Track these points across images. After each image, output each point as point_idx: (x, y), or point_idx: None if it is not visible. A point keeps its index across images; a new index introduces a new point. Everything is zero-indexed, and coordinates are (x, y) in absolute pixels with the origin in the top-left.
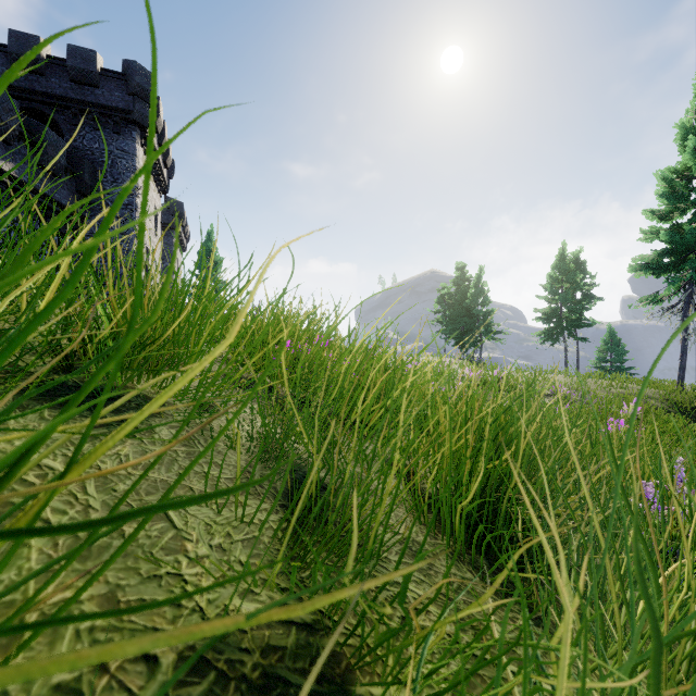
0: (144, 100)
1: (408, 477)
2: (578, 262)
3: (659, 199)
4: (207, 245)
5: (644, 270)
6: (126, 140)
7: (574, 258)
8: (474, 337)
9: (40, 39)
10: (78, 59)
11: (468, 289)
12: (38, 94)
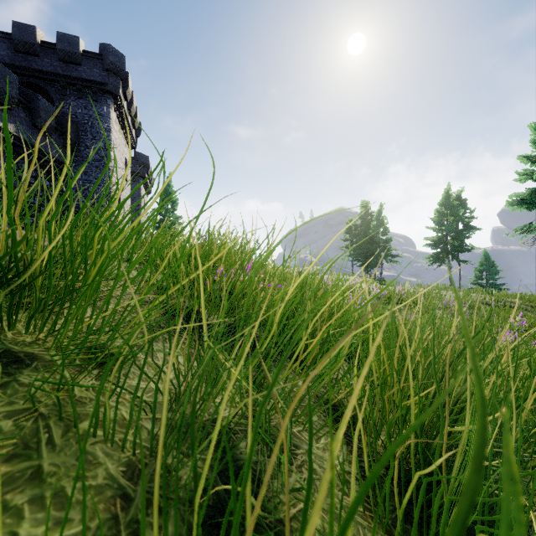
0: (116, 75)
1: (348, 428)
2: (459, 200)
3: (533, 146)
4: (166, 188)
5: (519, 205)
6: (102, 106)
7: (457, 196)
8: (376, 260)
9: (36, 28)
10: (65, 43)
11: (370, 222)
12: (35, 71)
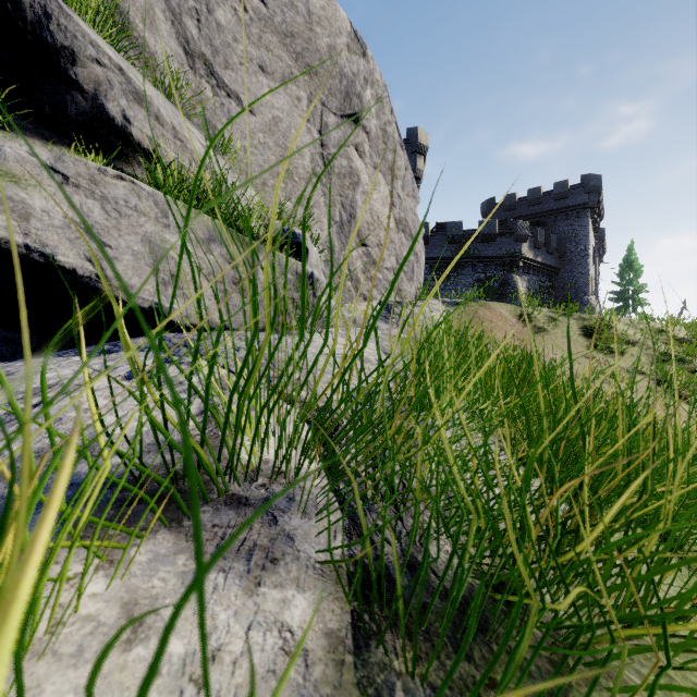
0: (594, 193)
1: None
2: None
3: None
4: (627, 258)
5: None
6: (583, 220)
7: None
8: None
9: (541, 187)
10: (559, 188)
11: None
12: (538, 214)
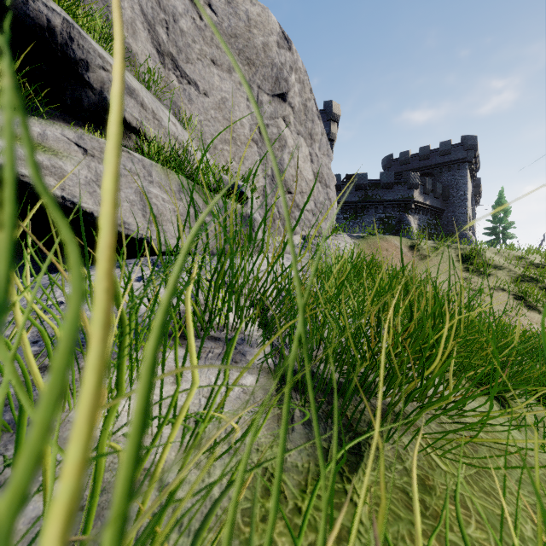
0: (471, 150)
1: None
2: None
3: None
4: (498, 201)
5: None
6: (462, 171)
7: None
8: None
9: (429, 146)
10: (443, 147)
11: None
12: (427, 166)
